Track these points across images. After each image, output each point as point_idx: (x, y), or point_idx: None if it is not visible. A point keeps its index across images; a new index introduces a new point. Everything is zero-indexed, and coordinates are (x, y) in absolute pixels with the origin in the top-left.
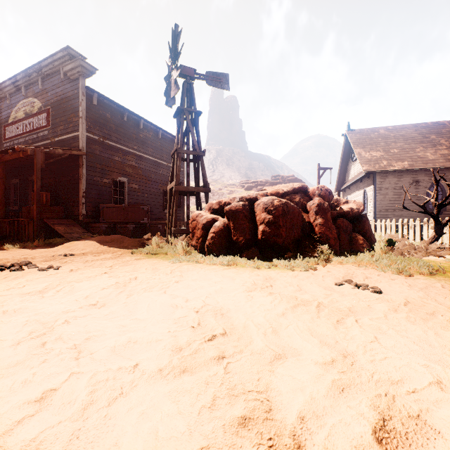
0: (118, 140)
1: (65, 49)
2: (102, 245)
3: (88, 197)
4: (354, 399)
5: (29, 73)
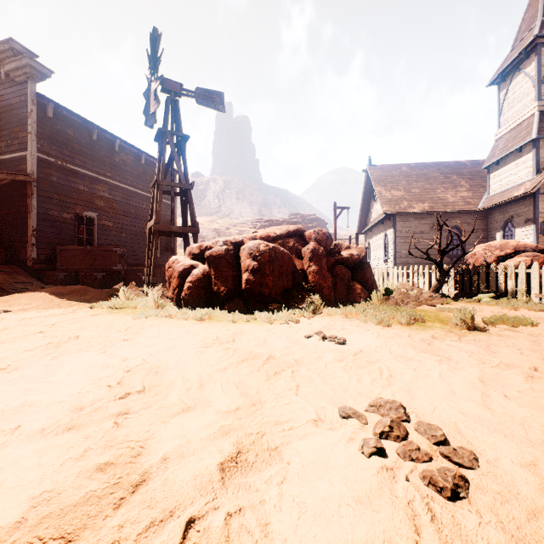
0: (84, 165)
1: (7, 42)
2: (55, 299)
3: (40, 236)
4: (228, 440)
5: None
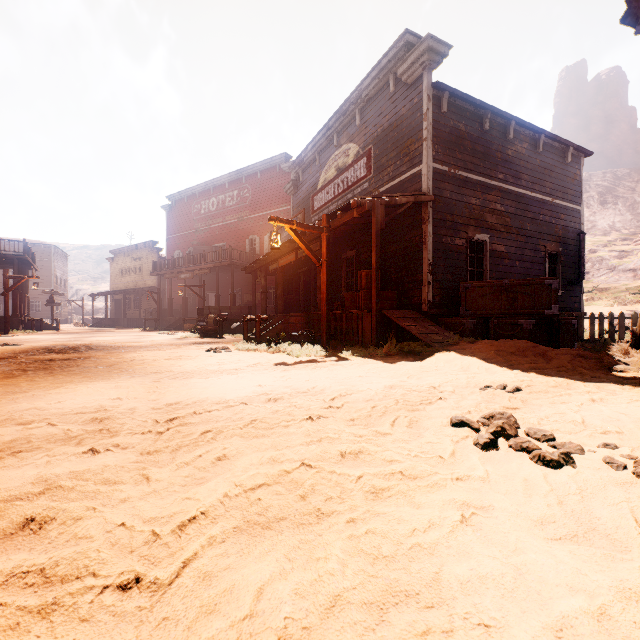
0: (475, 168)
1: (400, 39)
2: (513, 362)
3: (434, 272)
4: None
5: (344, 110)
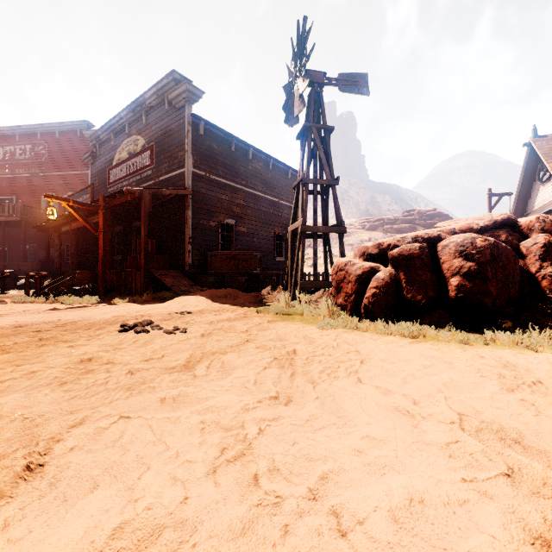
0: (225, 175)
1: (170, 74)
2: (215, 301)
3: (194, 243)
4: None
5: (133, 108)
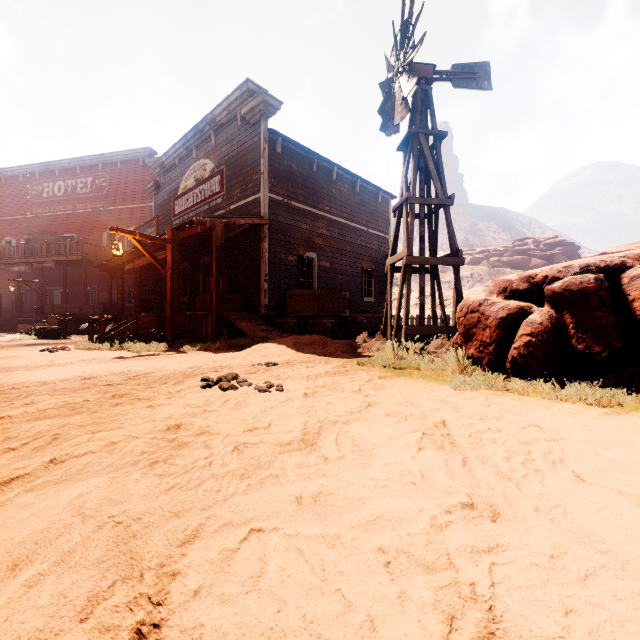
0: (305, 200)
1: (244, 84)
2: (300, 350)
3: (270, 281)
4: None
5: (200, 128)
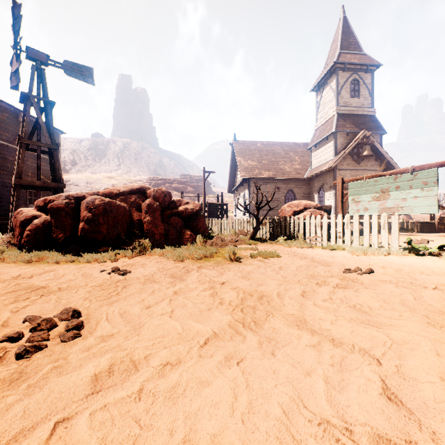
0: None
1: None
2: None
3: None
4: None
5: None
